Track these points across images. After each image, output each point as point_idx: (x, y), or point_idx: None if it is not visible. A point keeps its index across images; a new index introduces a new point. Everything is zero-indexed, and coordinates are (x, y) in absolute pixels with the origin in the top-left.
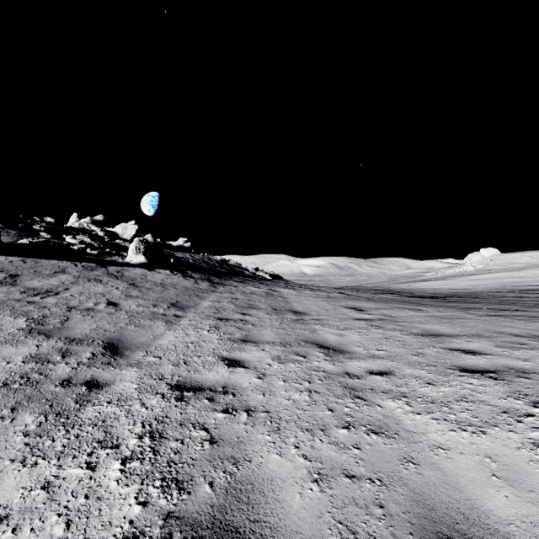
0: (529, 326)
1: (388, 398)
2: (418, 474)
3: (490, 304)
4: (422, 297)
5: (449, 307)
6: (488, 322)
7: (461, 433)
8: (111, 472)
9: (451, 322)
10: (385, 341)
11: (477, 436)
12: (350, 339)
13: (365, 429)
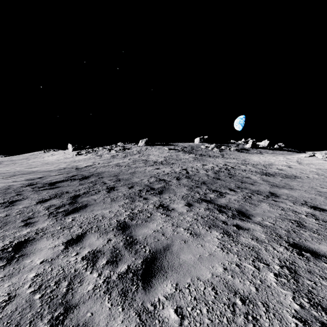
0: None
1: None
2: None
3: None
4: None
5: None
6: None
7: None
8: None
9: None
10: None
11: None
12: None
13: None
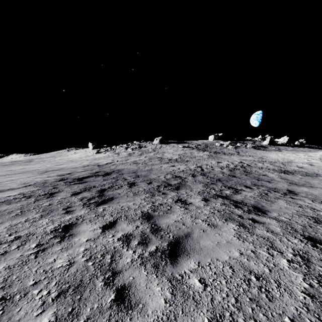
0: None
1: None
2: None
3: None
4: None
5: None
6: None
7: None
8: None
9: None
10: None
11: None
12: None
13: None
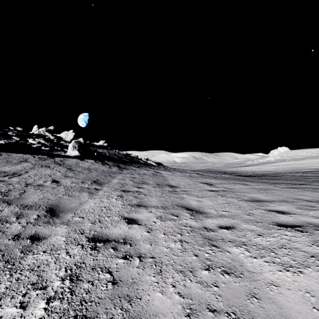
0: (314, 194)
1: (233, 246)
2: (260, 307)
3: (287, 180)
4: (246, 176)
5: (263, 182)
6: (289, 192)
7: (285, 273)
8: (37, 310)
9: (267, 192)
10: (227, 205)
11: (297, 275)
12: (206, 204)
13: (220, 270)
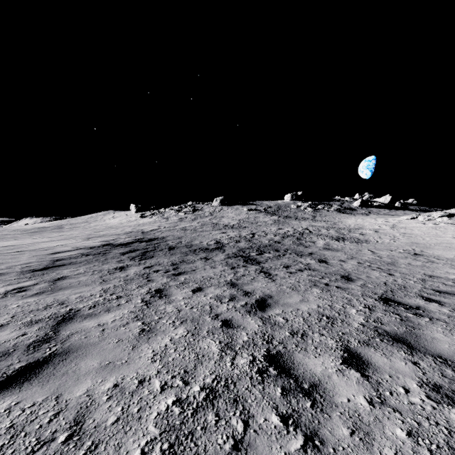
0: None
1: None
2: None
3: None
4: None
5: None
6: None
7: None
8: None
9: None
10: None
11: None
12: None
13: None
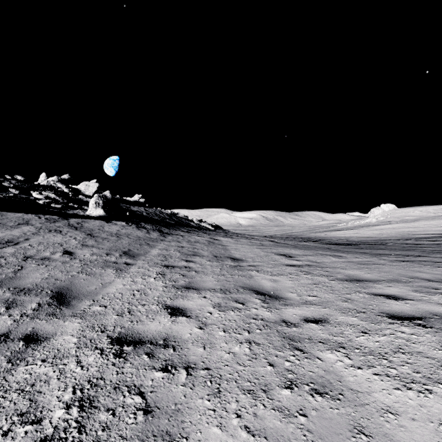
0: (436, 271)
1: (327, 349)
2: None
3: (396, 250)
4: (338, 244)
5: (363, 253)
6: (400, 267)
7: (406, 392)
8: None
9: (369, 268)
10: (315, 287)
11: (425, 396)
12: (284, 285)
13: (308, 388)
